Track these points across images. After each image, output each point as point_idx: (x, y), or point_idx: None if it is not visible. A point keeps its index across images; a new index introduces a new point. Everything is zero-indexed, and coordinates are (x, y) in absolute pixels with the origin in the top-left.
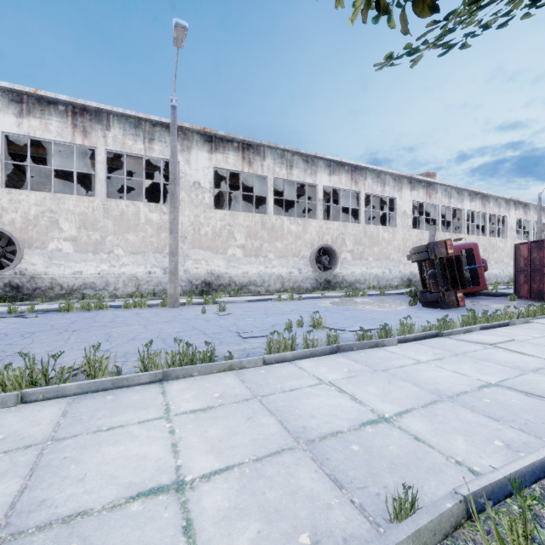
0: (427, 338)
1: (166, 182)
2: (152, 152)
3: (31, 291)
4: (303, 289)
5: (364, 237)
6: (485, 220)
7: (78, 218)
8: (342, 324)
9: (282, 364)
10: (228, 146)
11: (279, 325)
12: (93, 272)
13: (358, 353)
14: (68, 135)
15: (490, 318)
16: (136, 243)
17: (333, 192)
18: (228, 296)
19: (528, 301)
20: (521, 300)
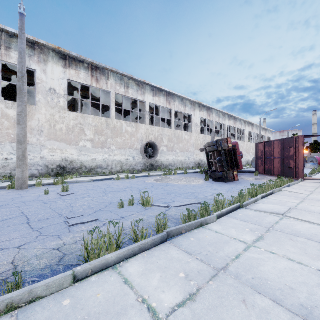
0: (234, 210)
1: None
2: (9, 58)
3: None
4: (136, 170)
5: (174, 137)
6: (235, 131)
7: None
8: (166, 199)
9: (102, 274)
10: (80, 65)
11: (113, 204)
12: None
13: (187, 238)
14: None
15: (264, 190)
16: None
17: (155, 109)
18: (79, 177)
19: (263, 175)
20: (260, 175)
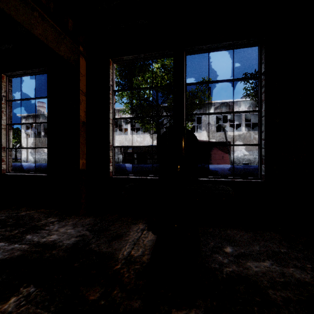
0: None
1: None
2: None
3: None
4: None
5: None
6: None
7: None
8: None
9: None
10: None
11: None
12: None
13: None
14: None
15: None
16: None
17: None
18: None
19: None
20: None
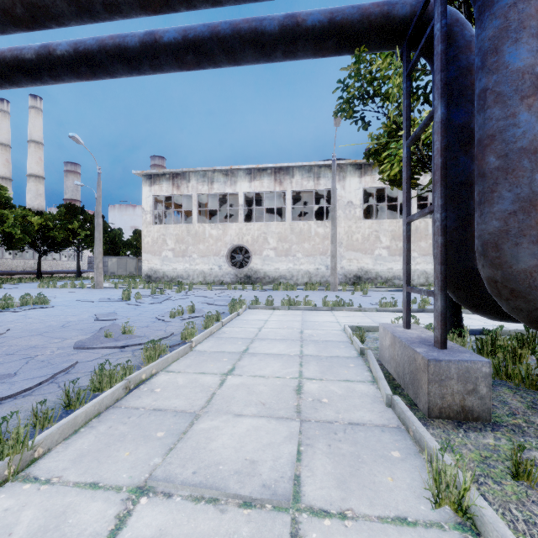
0: None
1: (328, 205)
2: (319, 186)
3: (255, 279)
4: None
5: None
6: None
7: (277, 236)
8: None
9: (386, 312)
10: (375, 168)
11: (400, 302)
12: (284, 269)
13: None
14: (272, 187)
15: None
16: (309, 249)
17: None
18: (374, 287)
19: None
20: None
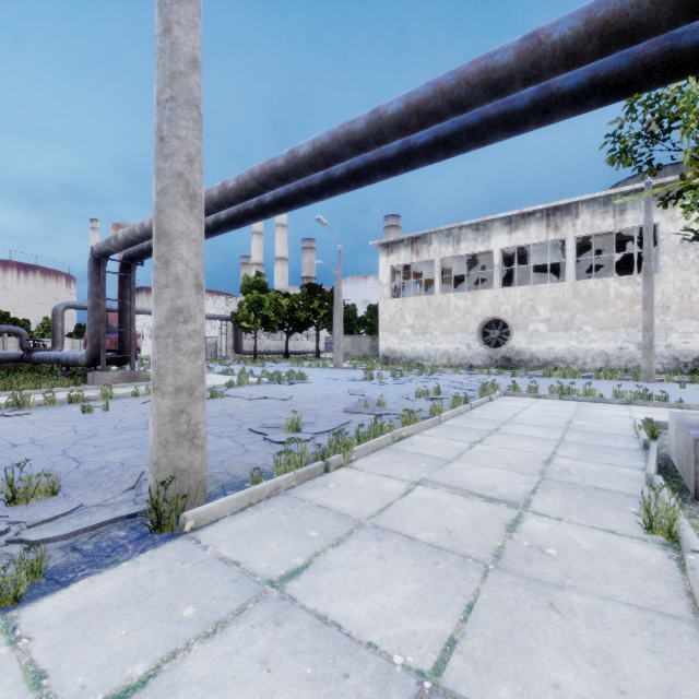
0: None
1: (641, 250)
2: (623, 223)
3: (517, 362)
4: None
5: None
6: None
7: (551, 302)
8: None
9: None
10: None
11: None
12: (563, 348)
13: None
14: (543, 235)
15: None
16: (605, 319)
17: None
18: None
19: None
20: None
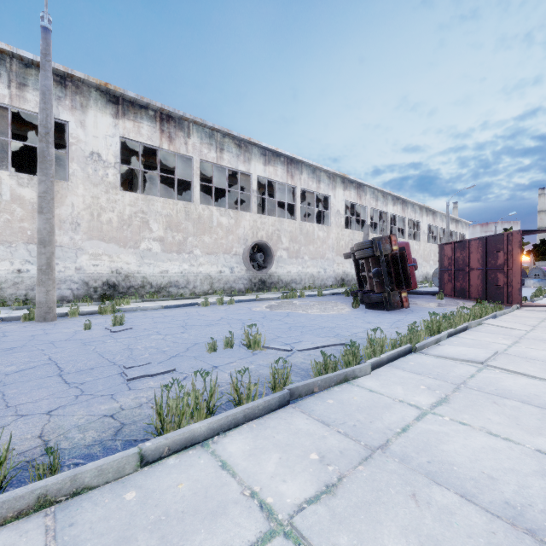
0: (401, 356)
1: None
2: (24, 102)
3: None
4: (235, 290)
5: (300, 234)
6: (405, 224)
7: None
8: (286, 337)
9: (185, 453)
10: (141, 112)
11: (199, 346)
12: None
13: (323, 400)
14: None
15: (453, 323)
16: None
17: (268, 186)
18: (141, 301)
19: (452, 298)
20: (446, 298)
